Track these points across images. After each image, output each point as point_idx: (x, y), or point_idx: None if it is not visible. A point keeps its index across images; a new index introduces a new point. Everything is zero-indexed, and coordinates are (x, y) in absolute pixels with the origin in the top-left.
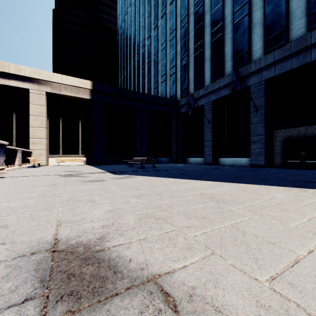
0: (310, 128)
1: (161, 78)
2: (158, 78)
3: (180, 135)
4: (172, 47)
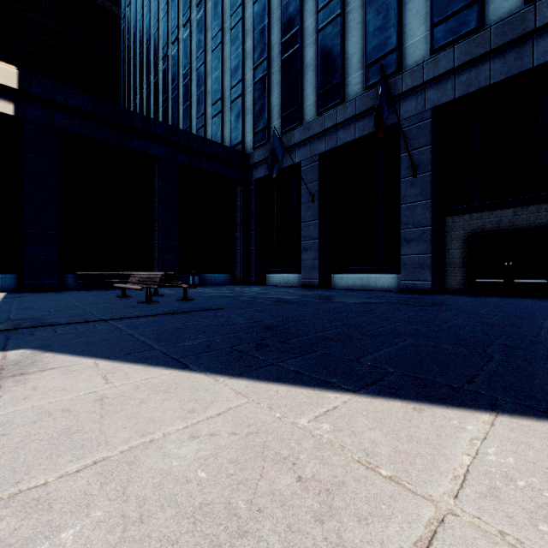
0: (523, 212)
1: (213, 108)
2: (207, 108)
3: (253, 225)
4: (235, 43)
